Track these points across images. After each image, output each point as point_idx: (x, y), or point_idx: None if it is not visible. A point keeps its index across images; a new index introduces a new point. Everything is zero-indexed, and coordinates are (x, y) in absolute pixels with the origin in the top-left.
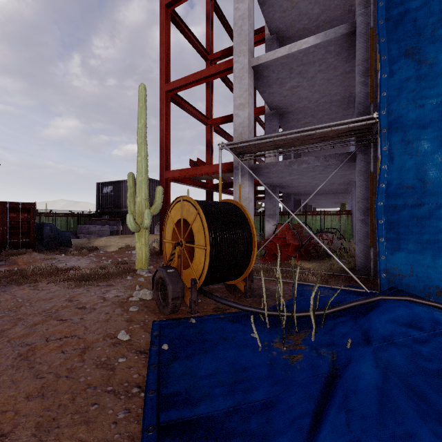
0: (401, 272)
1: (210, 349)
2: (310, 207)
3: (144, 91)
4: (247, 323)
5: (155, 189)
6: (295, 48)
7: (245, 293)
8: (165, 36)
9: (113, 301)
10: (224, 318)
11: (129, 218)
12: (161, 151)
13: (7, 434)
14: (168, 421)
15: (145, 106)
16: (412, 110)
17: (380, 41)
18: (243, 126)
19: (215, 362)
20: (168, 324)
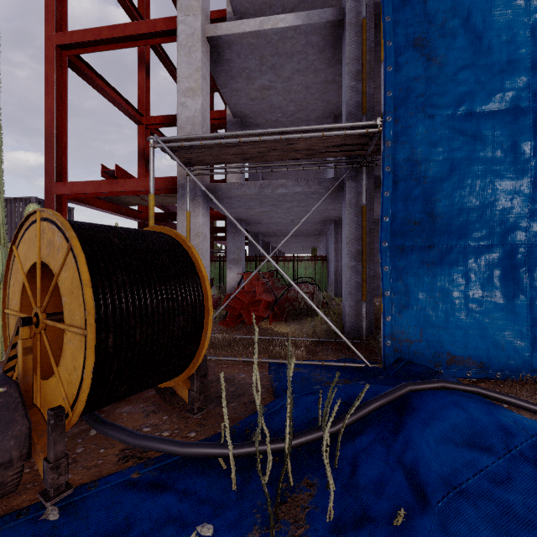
0: (409, 337)
1: None
2: (279, 252)
3: None
4: (191, 486)
5: None
6: (269, 25)
7: (190, 404)
8: None
9: None
10: (139, 480)
11: None
12: (47, 147)
13: None
14: None
15: None
16: (421, 120)
17: (384, 20)
18: (193, 123)
19: None
20: None
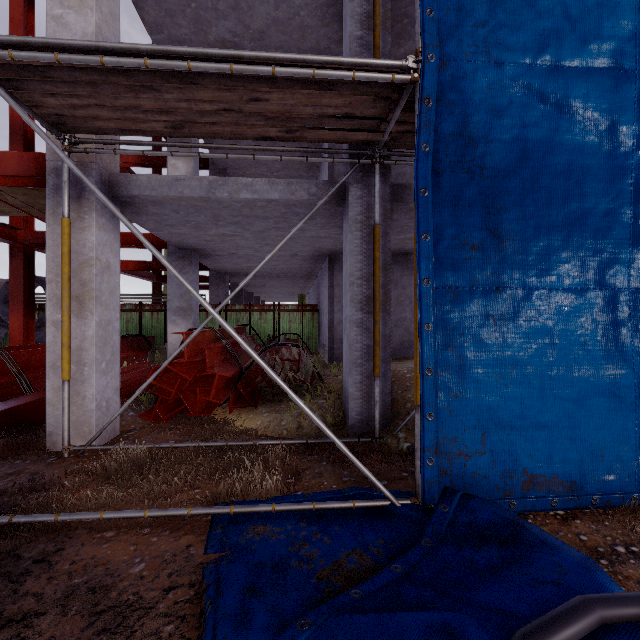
0: (463, 447)
1: None
2: (257, 299)
3: None
4: None
5: None
6: None
7: None
8: None
9: None
10: None
11: None
12: None
13: None
14: None
15: None
16: (482, 68)
17: None
18: None
19: None
20: None
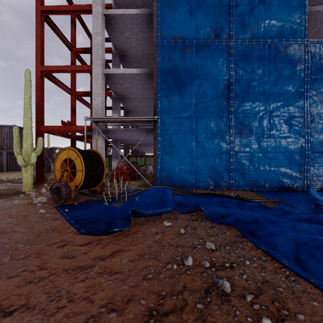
0: (164, 179)
1: (87, 208)
2: (141, 152)
3: (30, 75)
4: (102, 201)
5: (21, 135)
6: (127, 72)
7: (100, 192)
8: (40, 31)
9: (22, 204)
10: (91, 201)
11: (20, 158)
12: (37, 111)
13: (15, 231)
14: (77, 219)
15: (30, 85)
16: (167, 118)
17: (157, 88)
18: (98, 106)
19: (89, 210)
20: (63, 206)
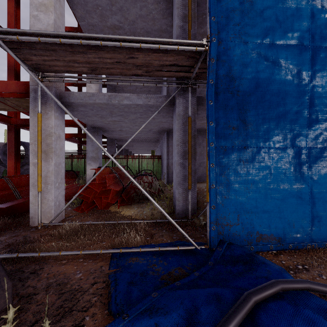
0: (229, 221)
1: None
2: (130, 153)
3: None
4: None
5: None
6: None
7: None
8: None
9: None
10: None
11: None
12: None
13: None
14: None
15: None
16: (238, 44)
17: None
18: None
19: None
20: None
